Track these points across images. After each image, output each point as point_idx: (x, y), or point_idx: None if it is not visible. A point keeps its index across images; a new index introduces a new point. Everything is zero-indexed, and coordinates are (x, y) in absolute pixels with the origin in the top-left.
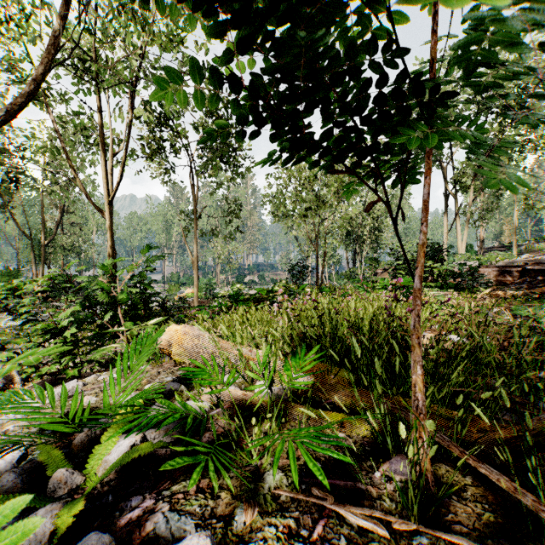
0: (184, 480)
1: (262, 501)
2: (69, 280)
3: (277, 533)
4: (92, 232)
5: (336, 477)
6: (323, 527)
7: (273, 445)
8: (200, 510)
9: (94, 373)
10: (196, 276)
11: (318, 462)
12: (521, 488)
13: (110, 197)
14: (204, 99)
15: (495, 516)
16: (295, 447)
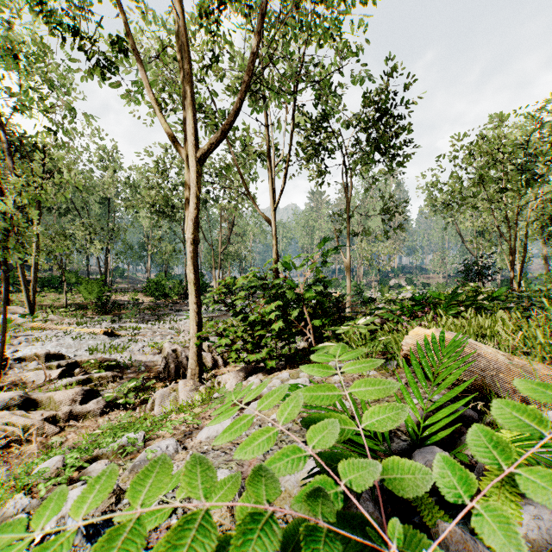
0: None
1: None
2: (264, 278)
3: None
4: (249, 241)
5: None
6: None
7: None
8: None
9: (287, 367)
10: (348, 278)
11: None
12: None
13: (276, 205)
14: None
15: None
16: None
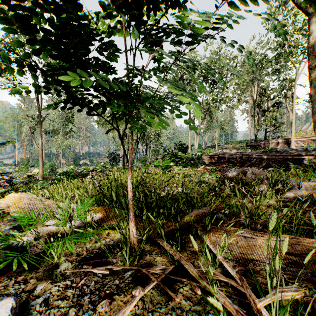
0: (7, 280)
1: (54, 278)
2: None
3: (58, 288)
4: None
5: (99, 258)
6: (84, 280)
7: (69, 251)
8: (15, 291)
9: None
10: (41, 160)
11: (92, 254)
12: (168, 244)
13: None
14: (13, 70)
15: (160, 258)
16: (82, 250)
